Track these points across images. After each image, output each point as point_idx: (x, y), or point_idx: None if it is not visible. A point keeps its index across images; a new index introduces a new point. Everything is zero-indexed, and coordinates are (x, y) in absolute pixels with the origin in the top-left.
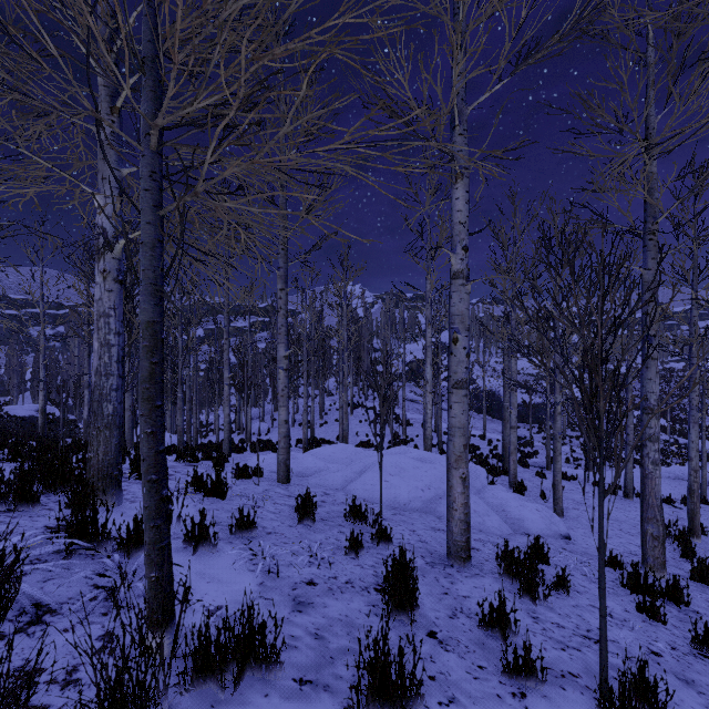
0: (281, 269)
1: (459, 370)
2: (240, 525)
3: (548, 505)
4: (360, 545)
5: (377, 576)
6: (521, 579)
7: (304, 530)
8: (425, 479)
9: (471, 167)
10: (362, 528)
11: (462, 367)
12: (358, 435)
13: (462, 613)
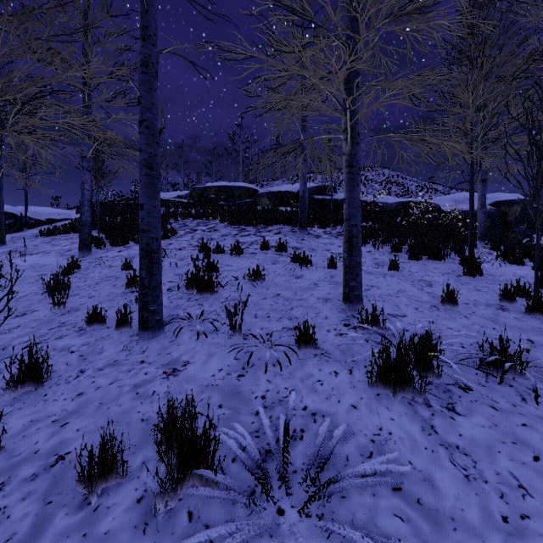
0: None
1: None
2: None
3: None
4: None
5: None
6: None
7: None
8: None
9: None
10: None
11: None
12: None
13: None
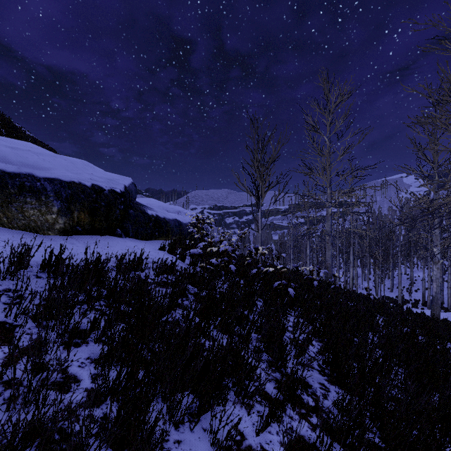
0: None
1: None
2: None
3: None
4: None
5: None
6: None
7: None
8: None
9: None
10: None
11: None
12: None
13: None
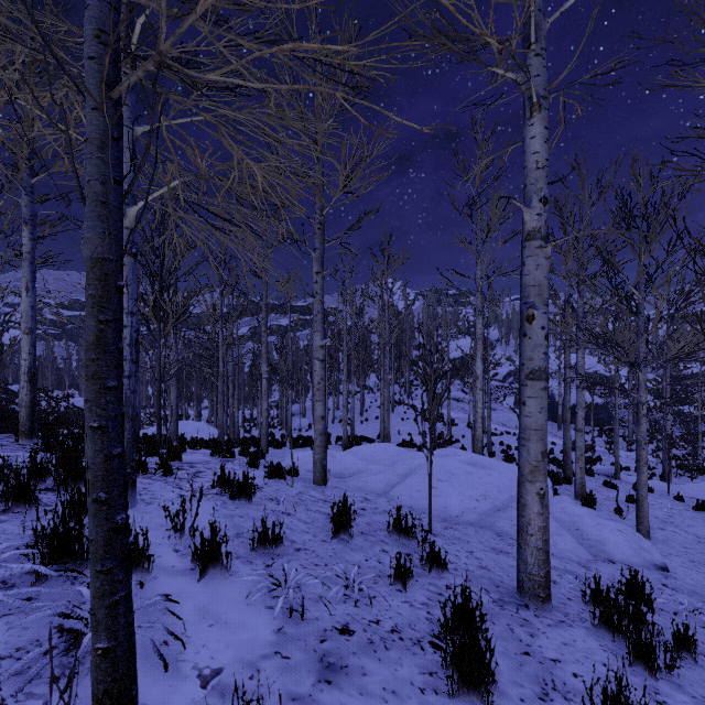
0: (317, 251)
1: (535, 356)
2: (264, 540)
3: (627, 523)
4: (408, 573)
5: (431, 621)
6: (631, 640)
7: (339, 546)
8: (480, 487)
9: (550, 98)
10: (409, 547)
11: (539, 352)
12: (400, 434)
13: (555, 690)
